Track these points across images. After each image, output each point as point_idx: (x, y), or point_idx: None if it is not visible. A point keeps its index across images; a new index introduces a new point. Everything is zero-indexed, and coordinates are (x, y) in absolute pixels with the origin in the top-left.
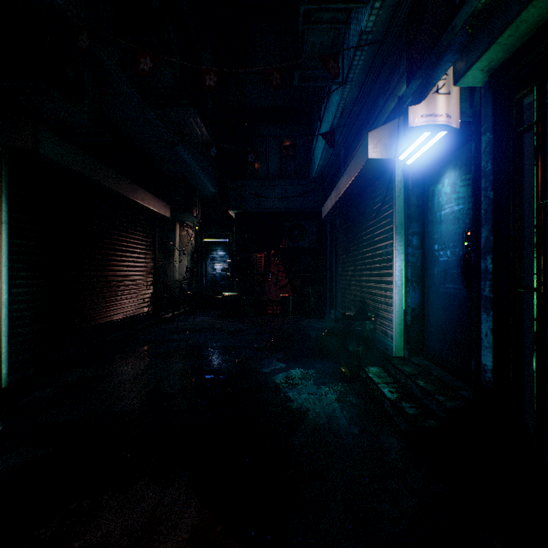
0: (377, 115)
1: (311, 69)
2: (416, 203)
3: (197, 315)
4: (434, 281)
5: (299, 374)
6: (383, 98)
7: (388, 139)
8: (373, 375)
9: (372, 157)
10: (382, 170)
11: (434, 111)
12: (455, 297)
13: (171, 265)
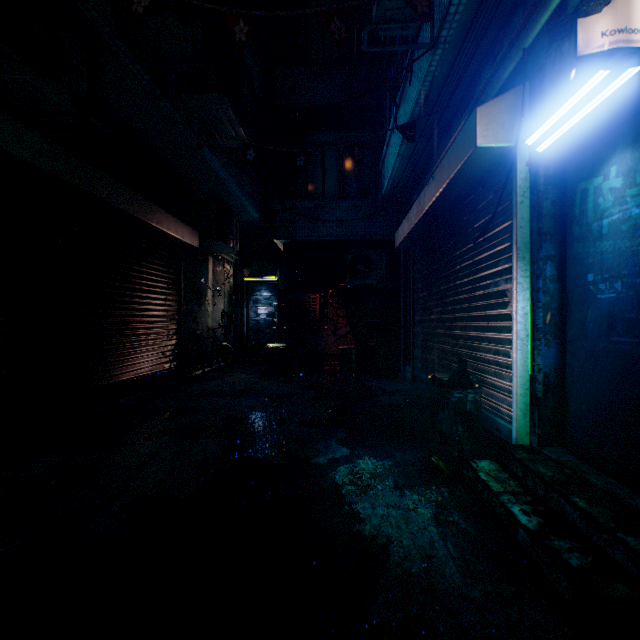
0: (483, 88)
1: (386, 23)
2: (551, 211)
3: (235, 372)
4: (587, 331)
5: (370, 468)
6: (490, 67)
7: (505, 117)
8: (487, 476)
9: (481, 144)
10: (491, 168)
11: (627, 23)
12: (634, 358)
13: (202, 309)
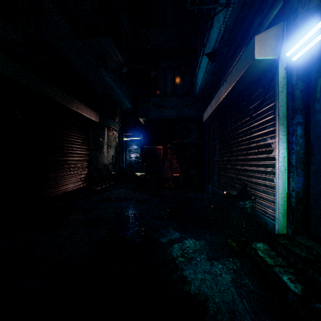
0: (256, 28)
1: None
2: (300, 96)
3: (118, 187)
4: None
5: (192, 246)
6: (259, 17)
7: (272, 41)
8: (263, 254)
9: (258, 57)
10: (261, 73)
11: None
12: None
13: (101, 155)
